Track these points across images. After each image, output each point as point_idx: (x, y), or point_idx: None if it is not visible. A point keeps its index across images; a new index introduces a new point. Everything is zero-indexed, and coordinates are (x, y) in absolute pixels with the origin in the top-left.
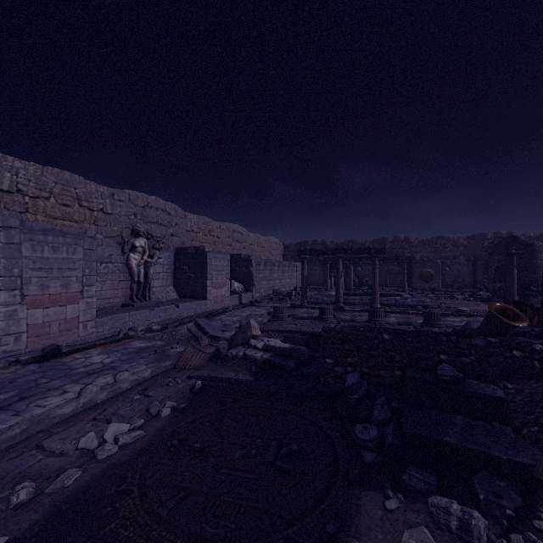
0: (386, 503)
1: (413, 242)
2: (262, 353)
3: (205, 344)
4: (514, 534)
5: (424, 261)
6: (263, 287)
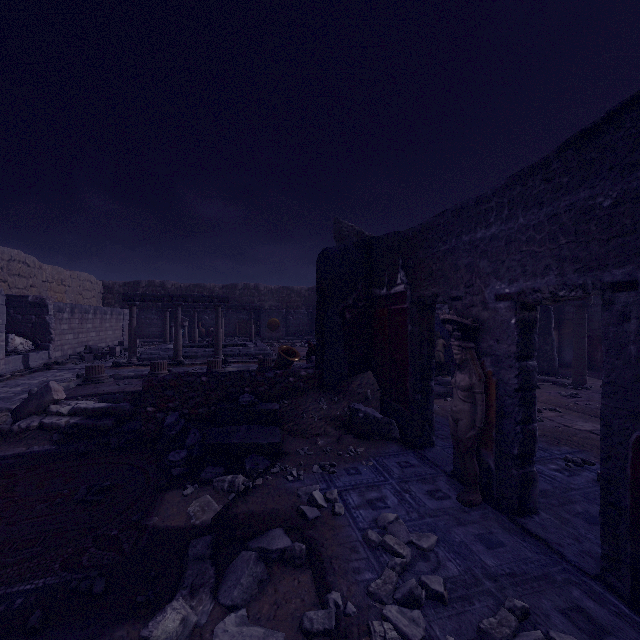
0: (184, 492)
1: (263, 290)
2: (69, 418)
3: None
4: (259, 479)
5: (271, 311)
6: (68, 342)
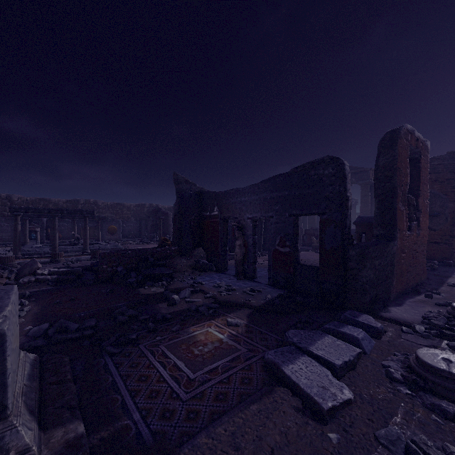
0: (145, 288)
1: (101, 205)
2: (50, 276)
3: (5, 277)
4: (171, 282)
5: (111, 220)
6: None
